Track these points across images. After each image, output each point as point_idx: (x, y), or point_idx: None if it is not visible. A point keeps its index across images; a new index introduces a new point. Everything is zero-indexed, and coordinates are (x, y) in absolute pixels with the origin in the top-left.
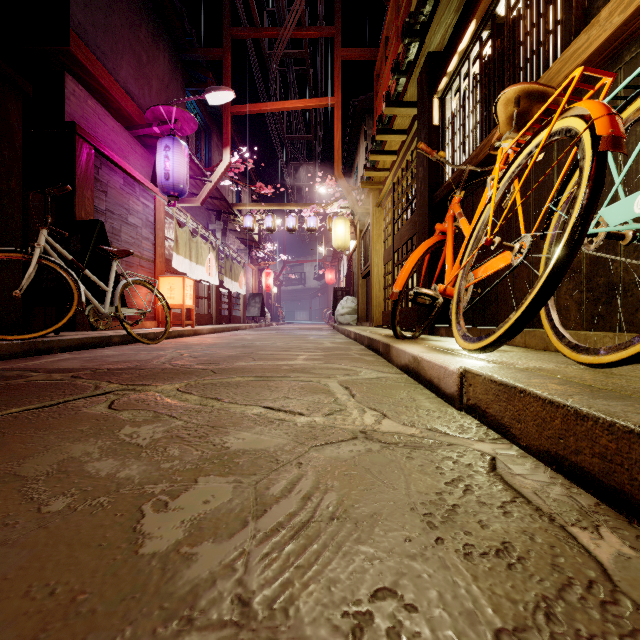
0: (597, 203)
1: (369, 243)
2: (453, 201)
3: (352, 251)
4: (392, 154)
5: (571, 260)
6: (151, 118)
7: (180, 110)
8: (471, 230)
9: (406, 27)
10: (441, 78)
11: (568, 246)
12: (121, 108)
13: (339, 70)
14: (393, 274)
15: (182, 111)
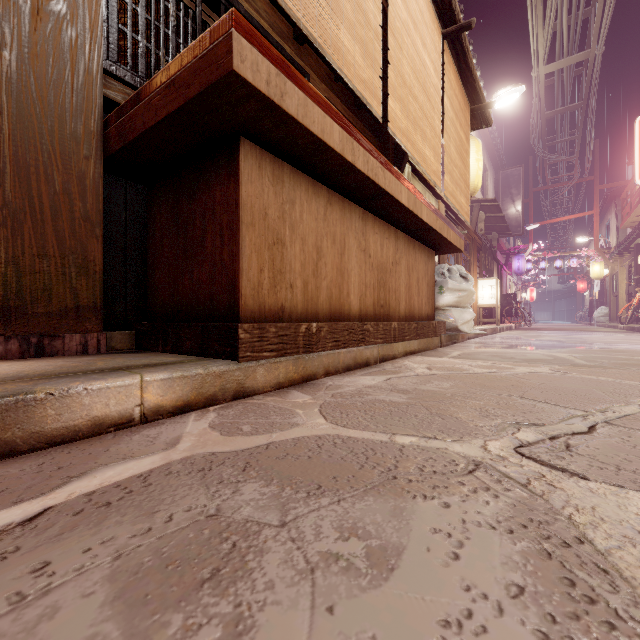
0: (634, 311)
1: (617, 281)
2: (636, 294)
3: (605, 276)
4: (627, 254)
5: (632, 315)
6: (511, 248)
7: (524, 245)
8: (632, 306)
9: (627, 238)
10: (639, 254)
11: (631, 314)
12: (500, 247)
13: (597, 197)
14: (628, 302)
15: (525, 245)
